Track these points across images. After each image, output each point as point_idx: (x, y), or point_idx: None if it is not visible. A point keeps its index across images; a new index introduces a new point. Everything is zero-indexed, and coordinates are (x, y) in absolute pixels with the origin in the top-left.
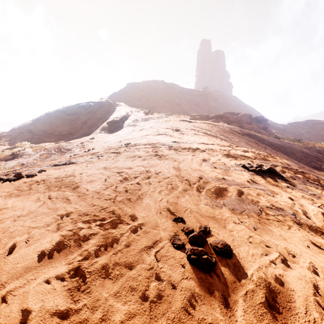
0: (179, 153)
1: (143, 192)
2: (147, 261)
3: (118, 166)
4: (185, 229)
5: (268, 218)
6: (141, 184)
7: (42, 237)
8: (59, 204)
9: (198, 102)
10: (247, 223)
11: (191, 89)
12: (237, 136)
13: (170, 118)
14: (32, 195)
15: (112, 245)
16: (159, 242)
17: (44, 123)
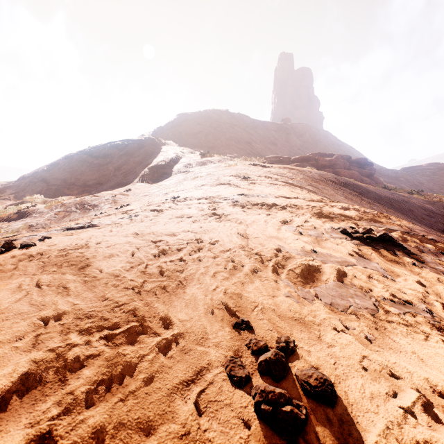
0: (247, 212)
1: (187, 275)
2: (179, 417)
3: (155, 231)
4: (252, 344)
5: (389, 319)
6: (186, 260)
7: (1, 363)
8: (50, 296)
9: (275, 139)
10: (357, 330)
11: (266, 122)
12: (331, 186)
13: (236, 162)
14: (14, 279)
15: (121, 379)
16: (206, 372)
17: (64, 169)
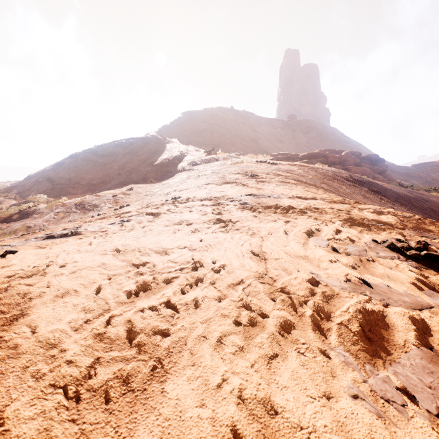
0: (259, 217)
1: (173, 342)
2: None
3: (143, 246)
4: None
5: None
6: (175, 306)
7: None
8: None
9: (281, 136)
10: None
11: (272, 119)
12: (346, 184)
13: (242, 159)
14: None
15: None
16: None
17: (69, 168)
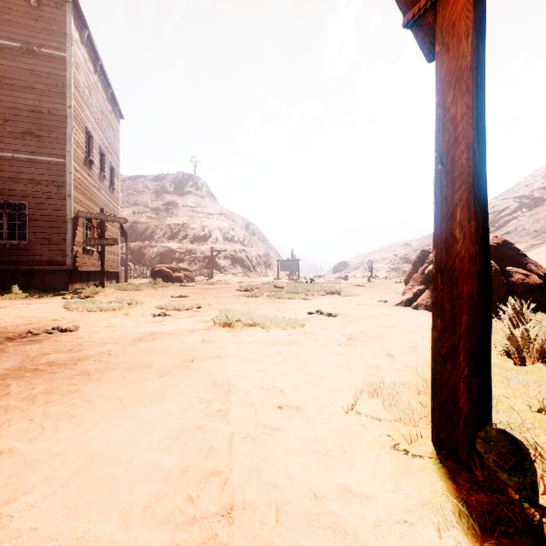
0: None
1: None
2: None
3: None
4: None
5: None
6: None
7: None
8: None
9: None
10: None
11: None
12: None
13: None
14: None
15: None
16: None
17: None
